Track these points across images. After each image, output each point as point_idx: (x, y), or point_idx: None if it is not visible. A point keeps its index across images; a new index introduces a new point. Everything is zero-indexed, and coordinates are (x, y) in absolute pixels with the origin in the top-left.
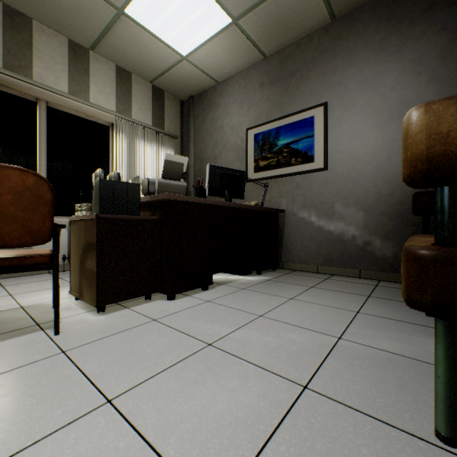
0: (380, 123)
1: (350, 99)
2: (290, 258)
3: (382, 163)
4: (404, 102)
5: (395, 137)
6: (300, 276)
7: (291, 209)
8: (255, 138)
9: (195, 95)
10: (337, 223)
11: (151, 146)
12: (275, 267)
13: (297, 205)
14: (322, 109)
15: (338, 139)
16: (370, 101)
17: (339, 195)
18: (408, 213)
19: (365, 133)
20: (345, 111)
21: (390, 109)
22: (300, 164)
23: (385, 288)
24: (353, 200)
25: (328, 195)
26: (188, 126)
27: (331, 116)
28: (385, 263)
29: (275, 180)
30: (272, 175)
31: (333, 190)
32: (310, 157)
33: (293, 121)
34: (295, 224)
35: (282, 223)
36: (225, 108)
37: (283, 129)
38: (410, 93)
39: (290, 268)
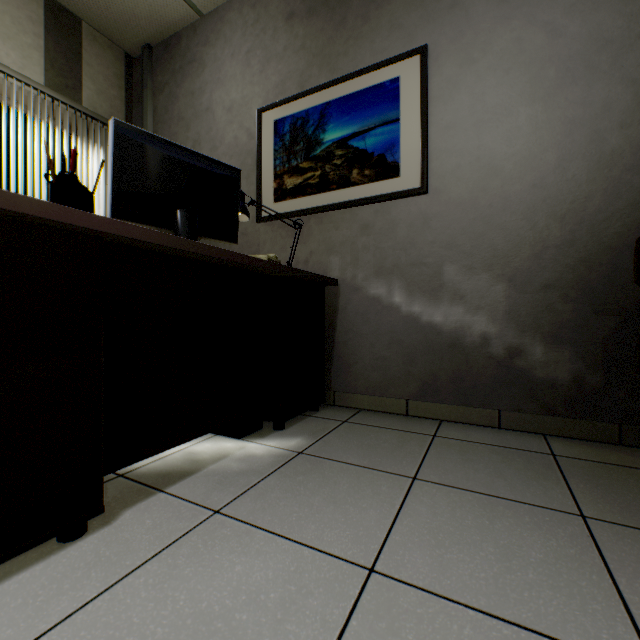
0: (545, 87)
1: (478, 38)
2: (350, 384)
3: (548, 175)
4: (598, 39)
5: (578, 117)
6: (374, 431)
7: (352, 278)
8: (276, 130)
9: (156, 43)
10: (449, 309)
11: (39, 130)
12: (317, 404)
13: (364, 269)
14: (417, 62)
15: (450, 126)
16: (521, 40)
17: (454, 247)
18: (606, 286)
19: (510, 110)
20: (468, 63)
21: (565, 56)
22: (370, 182)
23: (584, 468)
24: (483, 257)
25: (430, 247)
26: (142, 106)
27: (437, 75)
28: (556, 395)
29: (317, 216)
30: (311, 206)
31: (440, 236)
32: (392, 166)
33: (356, 90)
34: (361, 310)
35: (332, 307)
36: (215, 68)
37: (335, 108)
38: (612, 17)
39: (350, 404)
